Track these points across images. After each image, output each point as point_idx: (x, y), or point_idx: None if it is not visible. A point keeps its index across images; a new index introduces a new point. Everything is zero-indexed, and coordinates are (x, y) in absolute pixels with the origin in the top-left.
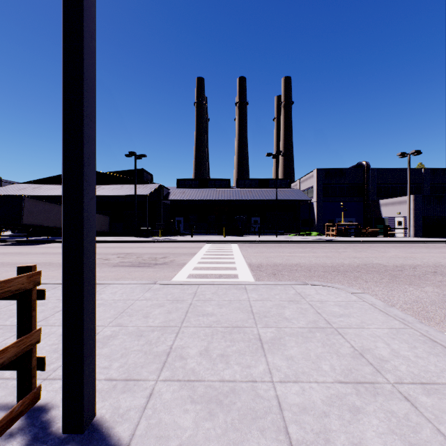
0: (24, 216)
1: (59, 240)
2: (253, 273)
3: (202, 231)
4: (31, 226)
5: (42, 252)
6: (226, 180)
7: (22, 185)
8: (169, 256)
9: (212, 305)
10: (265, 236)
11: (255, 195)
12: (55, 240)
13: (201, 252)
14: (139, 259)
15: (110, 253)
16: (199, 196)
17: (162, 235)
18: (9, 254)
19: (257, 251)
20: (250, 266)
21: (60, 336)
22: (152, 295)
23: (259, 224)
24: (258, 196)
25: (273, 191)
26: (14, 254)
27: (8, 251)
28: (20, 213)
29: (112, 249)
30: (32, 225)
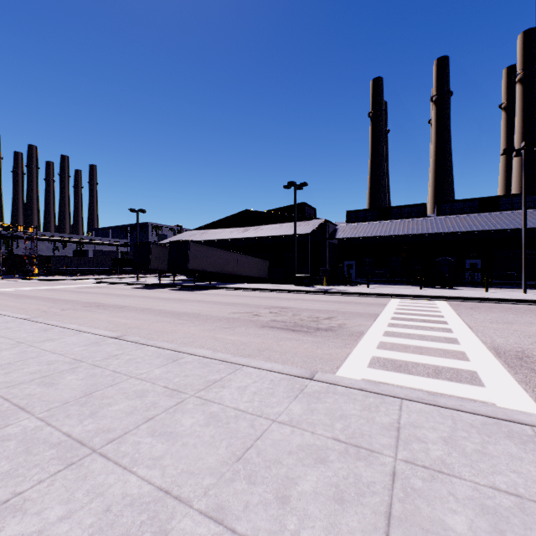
0: (189, 261)
1: (218, 287)
2: (516, 375)
3: (381, 279)
4: (196, 272)
5: (199, 300)
6: (418, 205)
7: (193, 232)
8: (337, 317)
9: (463, 504)
10: (497, 290)
11: (473, 224)
12: (215, 286)
13: (385, 313)
14: (295, 318)
15: (263, 305)
16: (378, 232)
17: (326, 283)
18: (171, 300)
19: (496, 320)
20: (498, 354)
21: (102, 516)
22: (303, 410)
23: (482, 270)
24: (480, 226)
25: (509, 215)
26: (176, 300)
27: (173, 296)
28: (186, 258)
29: (266, 300)
30: (196, 270)
